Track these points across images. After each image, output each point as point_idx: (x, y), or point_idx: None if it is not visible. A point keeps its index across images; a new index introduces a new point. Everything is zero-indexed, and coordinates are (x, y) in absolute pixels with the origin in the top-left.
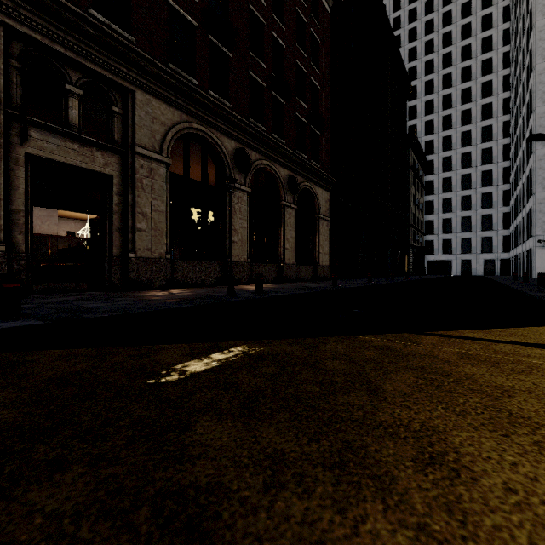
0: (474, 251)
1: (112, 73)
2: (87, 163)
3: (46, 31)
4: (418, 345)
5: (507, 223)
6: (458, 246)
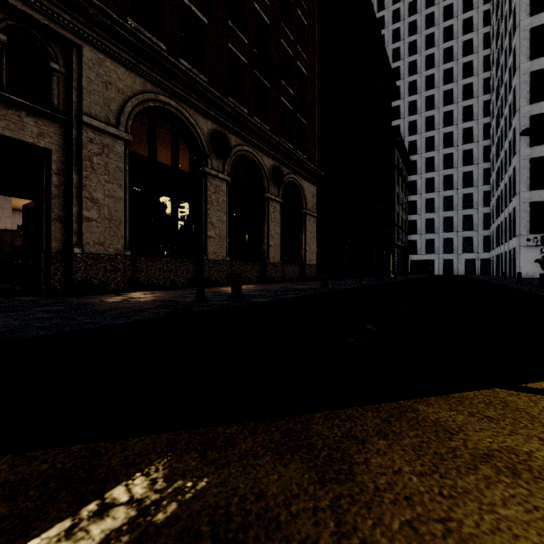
0: (456, 251)
1: (49, 19)
2: (12, 130)
3: None
4: None
5: (487, 224)
6: (440, 246)
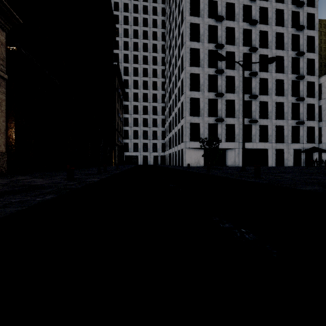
0: (149, 151)
1: None
2: None
3: None
4: None
5: (163, 136)
6: (141, 147)
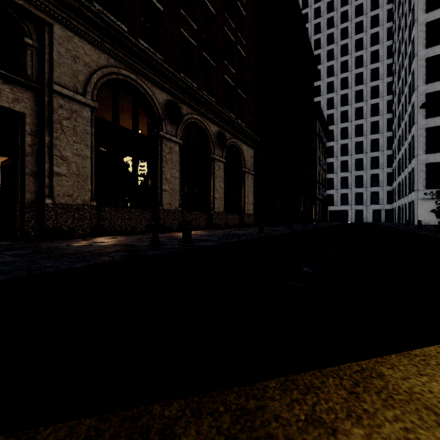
0: (365, 203)
1: None
2: None
3: None
4: None
5: (390, 181)
6: (353, 199)
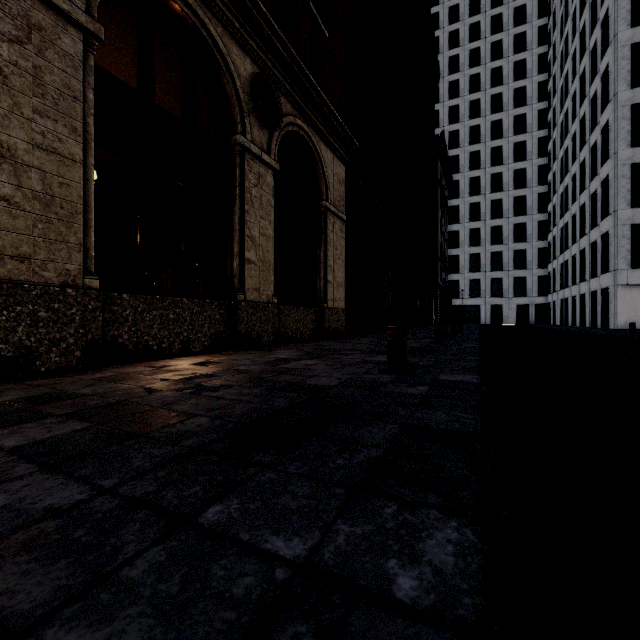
0: (506, 294)
1: None
2: None
3: None
4: None
5: (543, 261)
6: (487, 288)
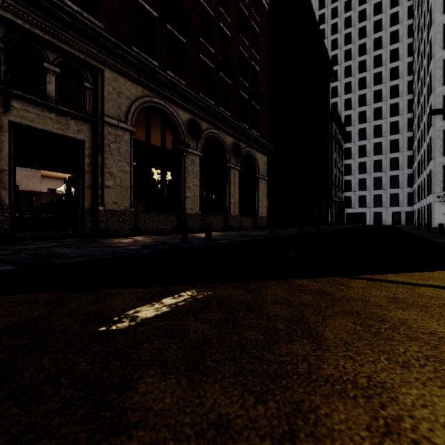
0: (384, 205)
1: (84, 54)
2: (62, 130)
3: (26, 17)
4: (350, 289)
5: (411, 182)
6: (371, 201)
